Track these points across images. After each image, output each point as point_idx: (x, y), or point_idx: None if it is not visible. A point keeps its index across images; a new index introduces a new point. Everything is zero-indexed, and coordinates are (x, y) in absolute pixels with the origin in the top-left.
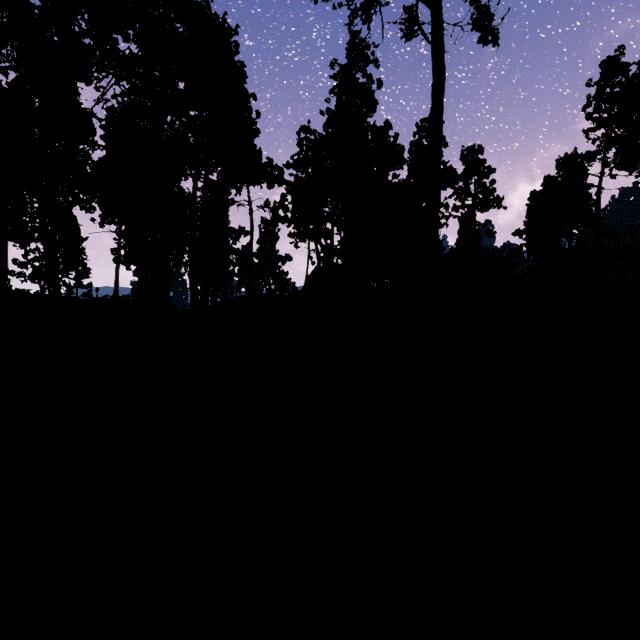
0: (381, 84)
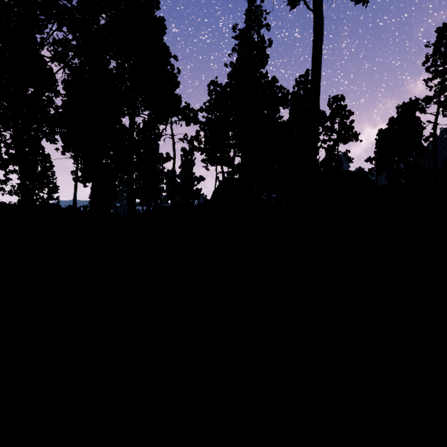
0: (271, 43)
